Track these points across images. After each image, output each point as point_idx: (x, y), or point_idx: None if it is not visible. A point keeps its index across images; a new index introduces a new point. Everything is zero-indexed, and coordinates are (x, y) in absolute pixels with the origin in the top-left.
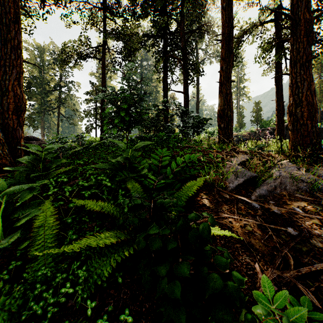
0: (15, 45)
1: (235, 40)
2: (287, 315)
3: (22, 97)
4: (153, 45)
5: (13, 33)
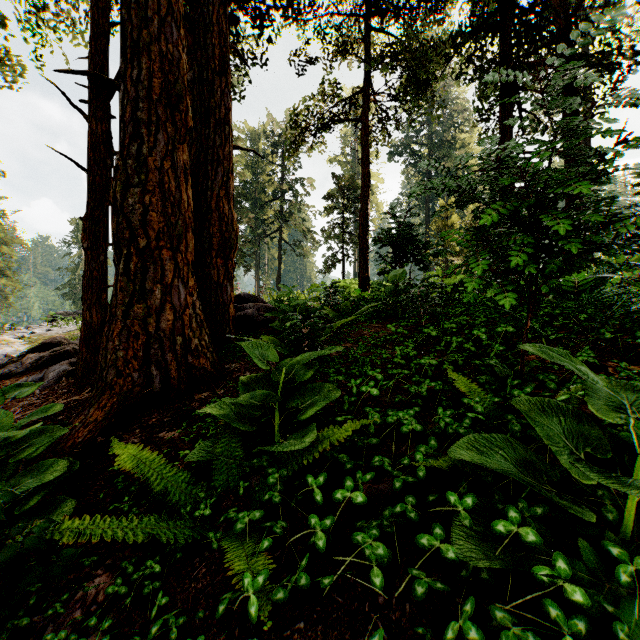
0: (220, 118)
1: None
2: None
3: (231, 220)
4: (470, 59)
5: (218, 95)
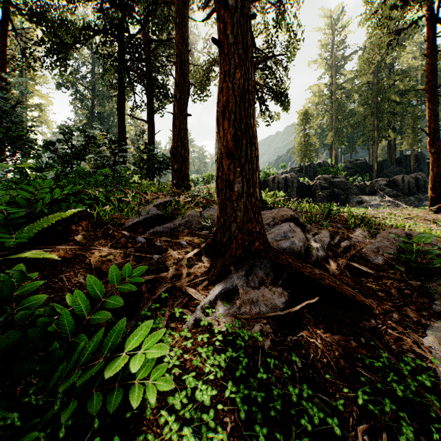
0: None
1: (201, 67)
2: (24, 287)
3: None
4: (105, 46)
5: None
